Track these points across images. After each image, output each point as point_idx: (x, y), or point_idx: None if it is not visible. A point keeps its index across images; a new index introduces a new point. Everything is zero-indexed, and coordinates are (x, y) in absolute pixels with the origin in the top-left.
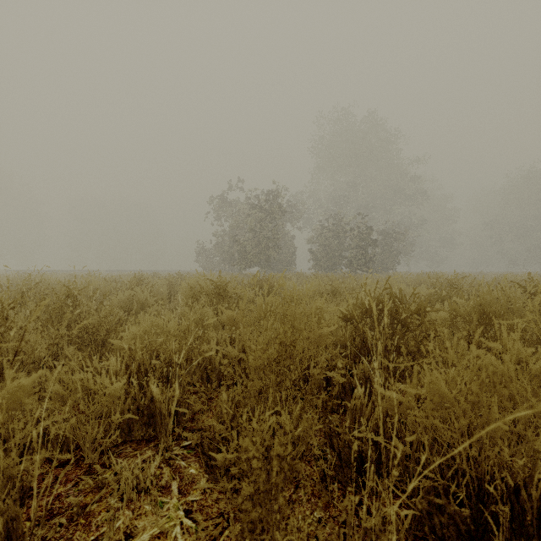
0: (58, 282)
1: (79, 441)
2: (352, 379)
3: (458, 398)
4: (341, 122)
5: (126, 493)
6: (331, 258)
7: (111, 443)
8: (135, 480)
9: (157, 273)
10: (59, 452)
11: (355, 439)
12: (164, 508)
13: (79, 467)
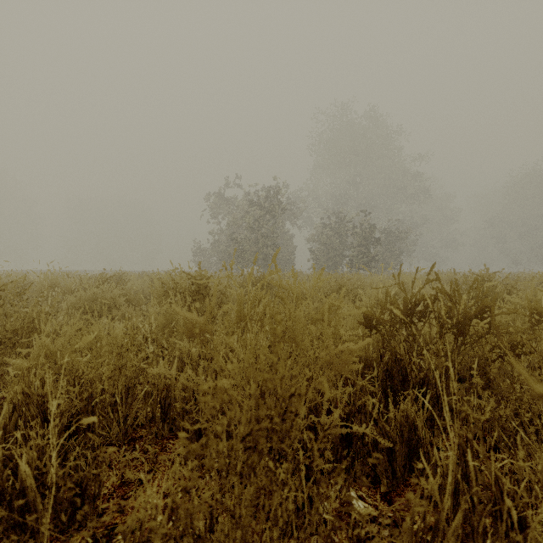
0: None
1: None
2: (388, 426)
3: None
4: (341, 118)
5: None
6: (332, 257)
7: None
8: None
9: (147, 272)
10: None
11: None
12: None
13: None
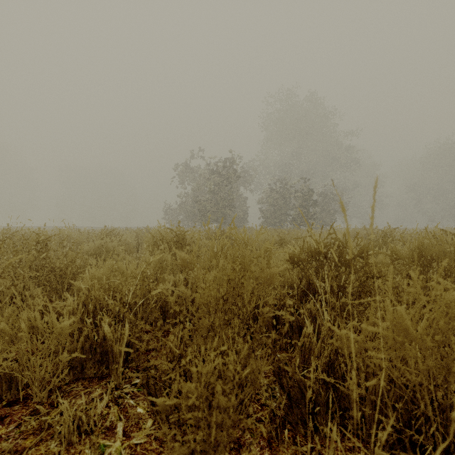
0: (28, 229)
1: (27, 380)
2: (299, 317)
3: (424, 338)
4: (286, 101)
5: (66, 436)
6: (278, 216)
7: (62, 381)
8: (78, 422)
9: (129, 228)
10: (8, 391)
11: (305, 379)
12: (105, 453)
13: (26, 406)
